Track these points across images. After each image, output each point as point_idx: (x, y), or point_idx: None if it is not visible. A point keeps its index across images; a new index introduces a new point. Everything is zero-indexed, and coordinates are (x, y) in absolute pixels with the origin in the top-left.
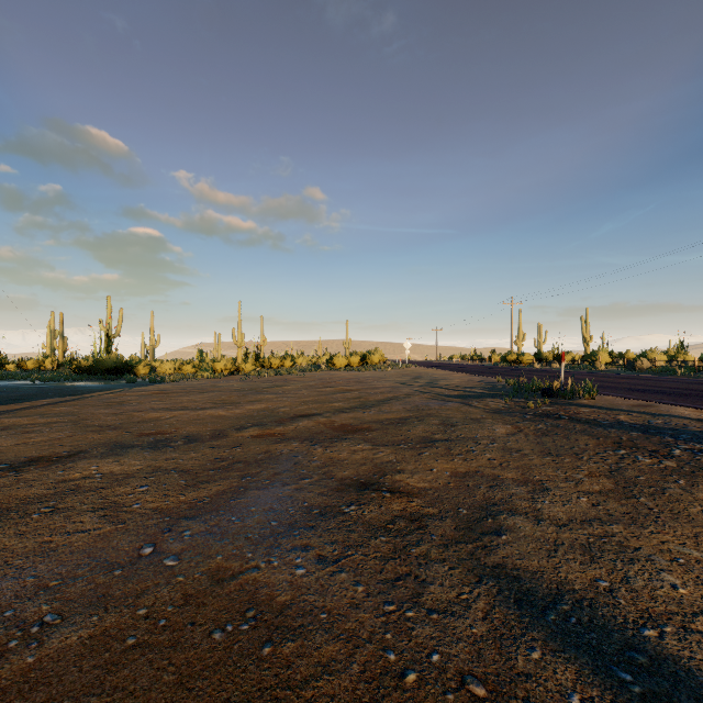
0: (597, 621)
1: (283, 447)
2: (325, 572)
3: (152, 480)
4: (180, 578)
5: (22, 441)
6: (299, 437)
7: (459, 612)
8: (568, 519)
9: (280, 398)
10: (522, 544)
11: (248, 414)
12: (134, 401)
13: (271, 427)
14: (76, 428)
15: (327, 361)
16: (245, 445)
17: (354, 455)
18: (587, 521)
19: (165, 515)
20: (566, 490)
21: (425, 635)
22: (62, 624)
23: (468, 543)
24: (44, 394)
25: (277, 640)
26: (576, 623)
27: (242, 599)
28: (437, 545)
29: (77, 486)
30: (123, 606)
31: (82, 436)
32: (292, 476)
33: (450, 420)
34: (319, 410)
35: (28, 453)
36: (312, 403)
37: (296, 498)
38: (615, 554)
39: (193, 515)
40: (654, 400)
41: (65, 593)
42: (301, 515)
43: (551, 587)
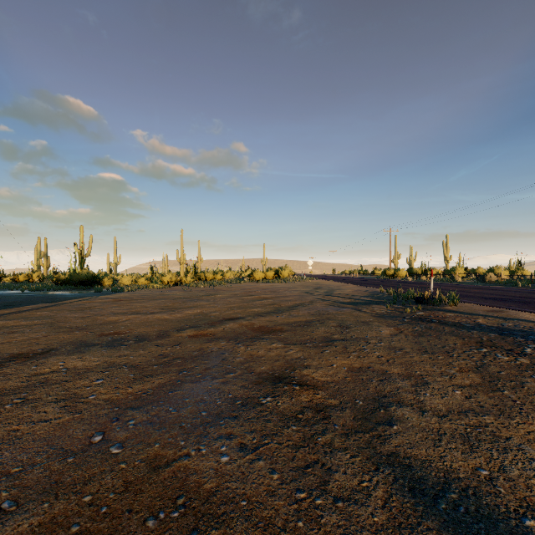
0: (482, 510)
1: (213, 346)
2: (246, 460)
3: (106, 374)
4: (123, 465)
5: (7, 340)
6: (226, 337)
7: (361, 500)
8: (447, 410)
9: (212, 304)
10: (411, 433)
11: (187, 318)
12: (99, 307)
13: (204, 329)
14: (51, 329)
15: (249, 275)
16: (183, 344)
17: (269, 352)
18: (463, 412)
19: (114, 406)
20: (442, 384)
21: (333, 523)
22: (16, 511)
23: (365, 432)
24: (30, 301)
25: (203, 528)
26: (464, 512)
27: (174, 486)
28: (340, 434)
29: (46, 379)
30: (71, 493)
31: (55, 336)
32: (220, 370)
33: (345, 323)
34: (242, 314)
35: (10, 350)
36: (237, 309)
37: (222, 390)
38: (490, 443)
39: (138, 406)
40: (503, 306)
41: (23, 480)
42: (226, 406)
43: (439, 475)
